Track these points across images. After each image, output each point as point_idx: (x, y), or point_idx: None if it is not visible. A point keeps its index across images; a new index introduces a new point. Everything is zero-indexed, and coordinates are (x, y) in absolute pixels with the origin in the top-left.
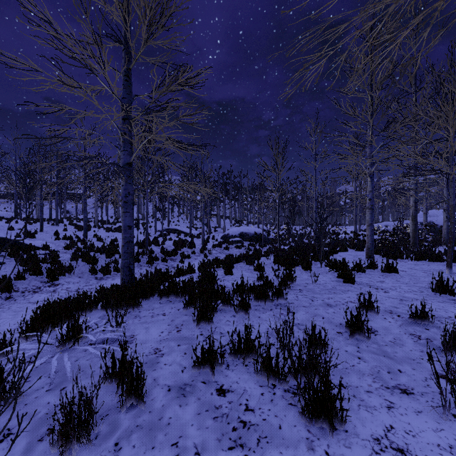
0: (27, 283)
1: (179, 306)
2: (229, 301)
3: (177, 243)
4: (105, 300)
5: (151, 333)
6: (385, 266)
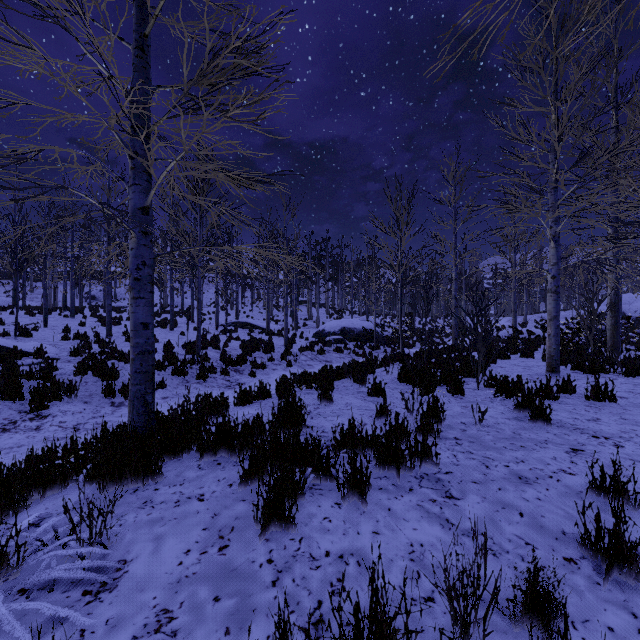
0: None
1: (233, 475)
2: (327, 468)
3: (246, 344)
4: (93, 465)
5: (164, 554)
6: (592, 390)
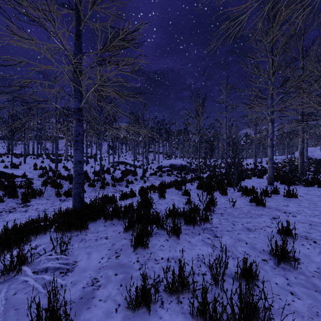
0: (5, 204)
1: (120, 229)
2: (162, 225)
3: (123, 172)
4: (57, 224)
5: (92, 259)
6: (286, 192)
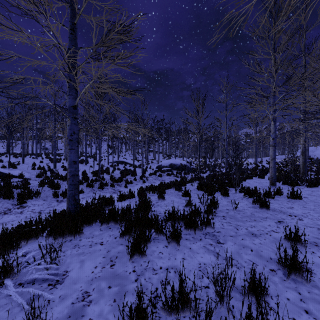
0: (0, 205)
1: (116, 233)
2: (161, 230)
3: (122, 172)
4: (50, 228)
5: (85, 268)
6: (290, 194)
